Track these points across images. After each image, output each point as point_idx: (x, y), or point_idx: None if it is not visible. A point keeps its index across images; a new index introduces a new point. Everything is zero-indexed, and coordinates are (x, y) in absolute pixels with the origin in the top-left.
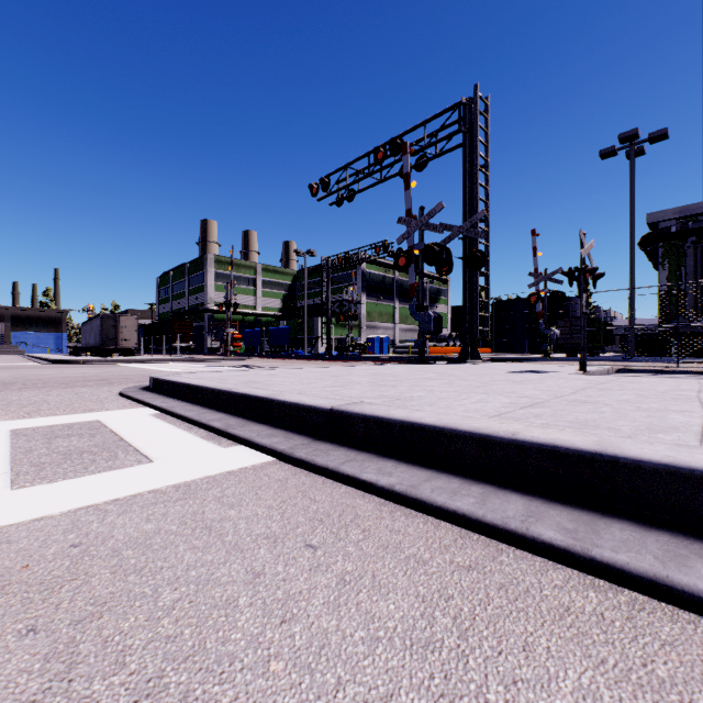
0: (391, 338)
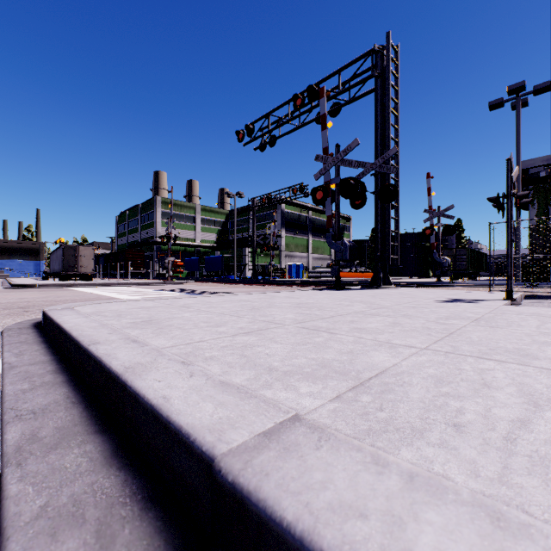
0: (305, 265)
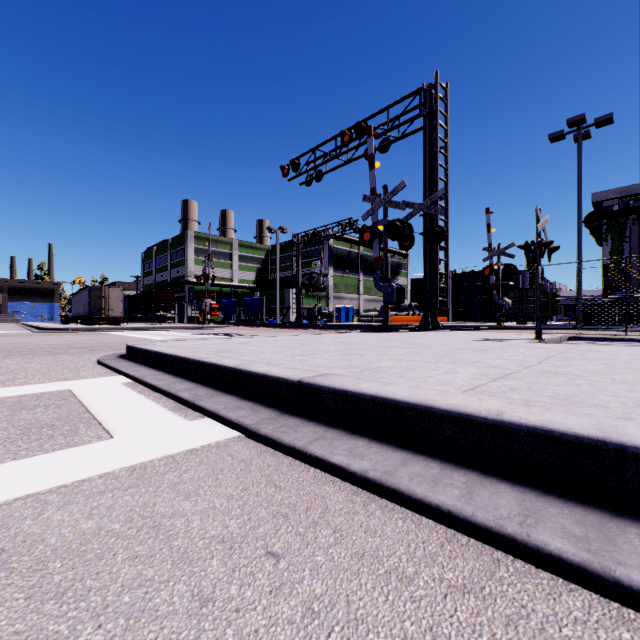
0: (356, 308)
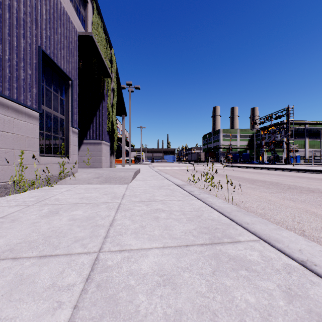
0: (302, 155)
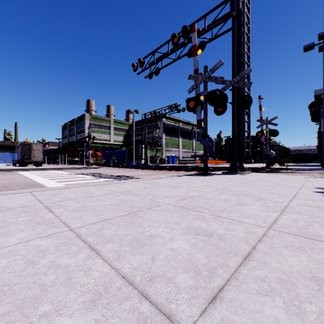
0: (177, 156)
